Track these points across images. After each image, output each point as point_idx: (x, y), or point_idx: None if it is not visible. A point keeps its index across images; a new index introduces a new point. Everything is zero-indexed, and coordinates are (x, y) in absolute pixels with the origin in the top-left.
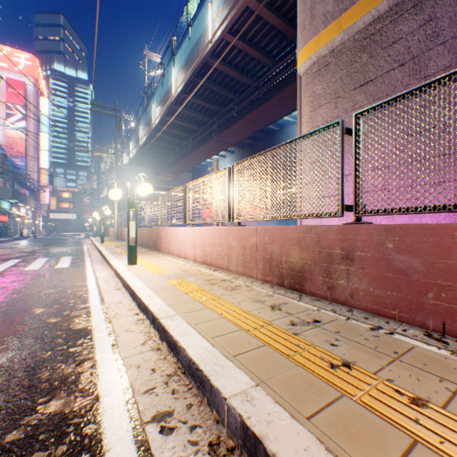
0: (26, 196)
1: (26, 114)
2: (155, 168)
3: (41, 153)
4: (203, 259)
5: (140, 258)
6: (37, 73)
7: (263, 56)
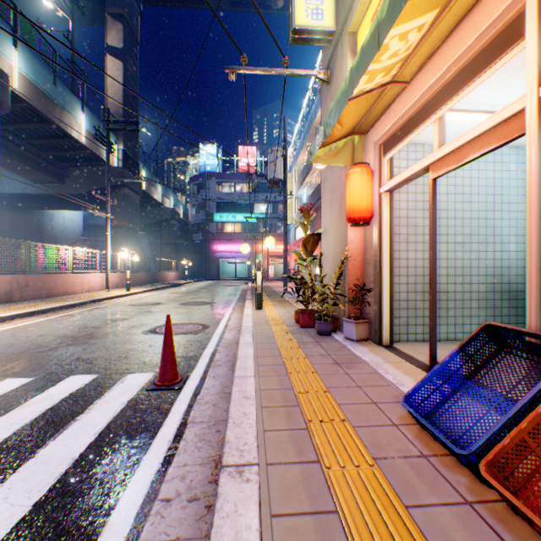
0: None
1: None
2: None
3: None
4: None
5: None
6: None
7: None
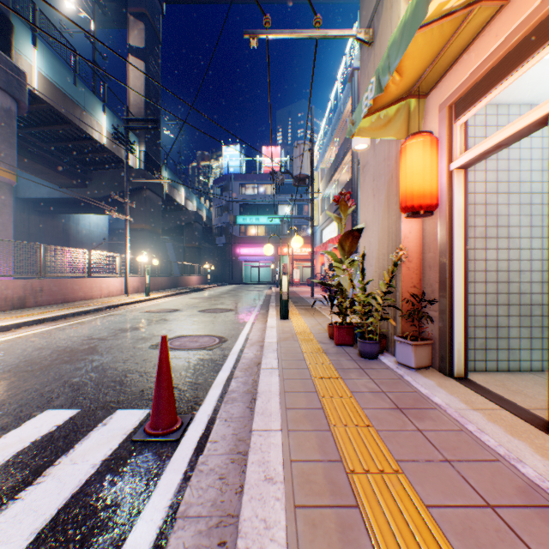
0: None
1: None
2: None
3: None
4: None
5: None
6: None
7: None
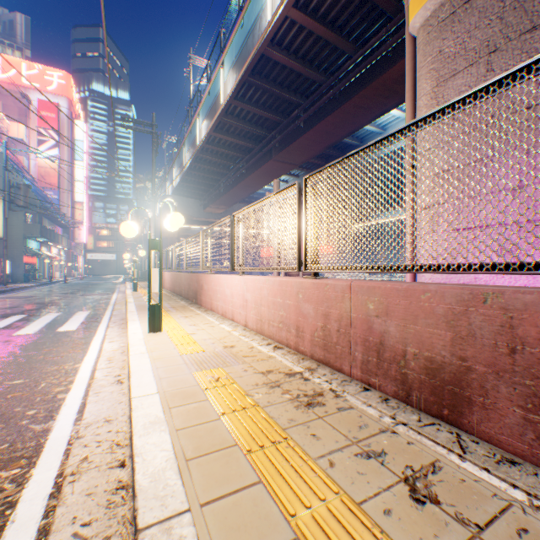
0: (56, 233)
1: (60, 140)
2: (202, 199)
3: (76, 185)
4: (258, 326)
5: (171, 318)
6: (71, 92)
7: (340, 39)
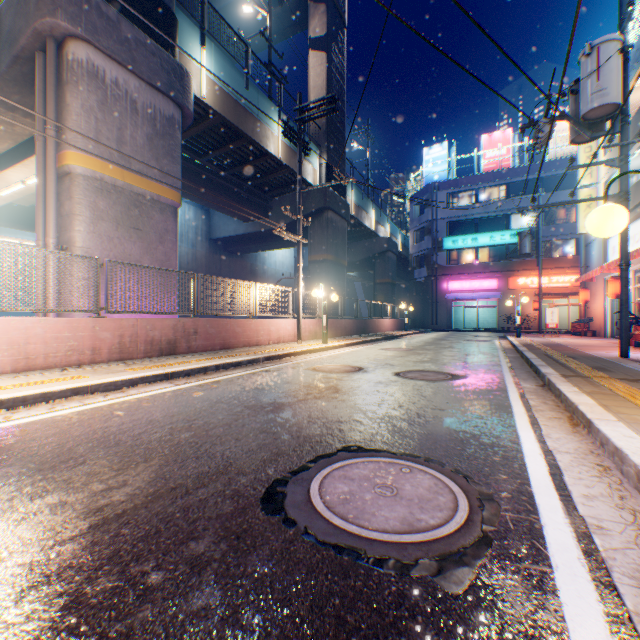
0: None
1: None
2: None
3: None
4: (22, 365)
5: None
6: None
7: None
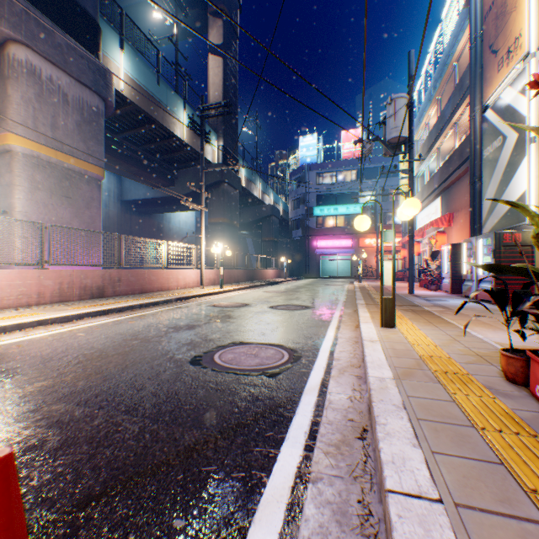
0: None
1: None
2: None
3: None
4: None
5: None
6: None
7: None
